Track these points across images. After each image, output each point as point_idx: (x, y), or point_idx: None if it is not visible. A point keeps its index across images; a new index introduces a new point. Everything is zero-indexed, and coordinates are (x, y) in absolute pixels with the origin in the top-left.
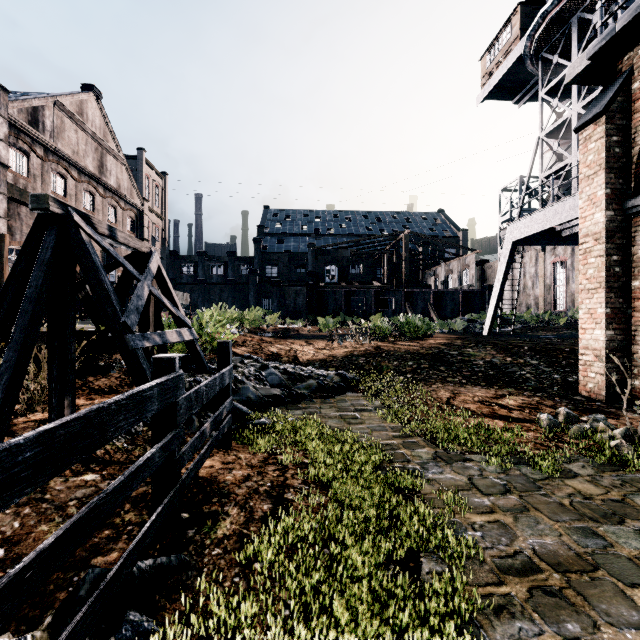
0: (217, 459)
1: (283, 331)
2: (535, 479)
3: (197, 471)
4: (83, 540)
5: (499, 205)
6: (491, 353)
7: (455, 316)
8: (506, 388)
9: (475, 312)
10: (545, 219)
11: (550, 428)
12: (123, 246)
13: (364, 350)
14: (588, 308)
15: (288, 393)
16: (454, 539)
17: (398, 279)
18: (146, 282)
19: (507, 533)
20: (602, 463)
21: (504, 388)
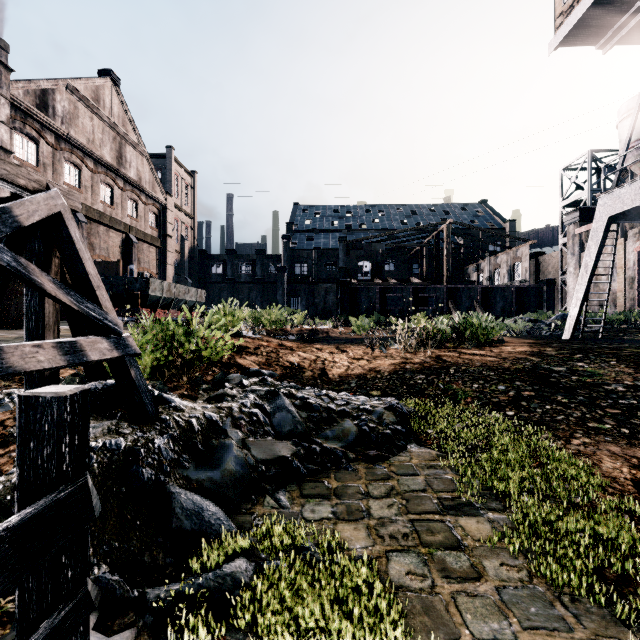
0: None
1: (310, 333)
2: None
3: None
4: None
5: (561, 187)
6: (625, 371)
7: (506, 315)
8: None
9: (530, 311)
10: None
11: None
12: None
13: (420, 362)
14: None
15: (306, 450)
16: None
17: (438, 275)
18: None
19: None
20: None
21: None
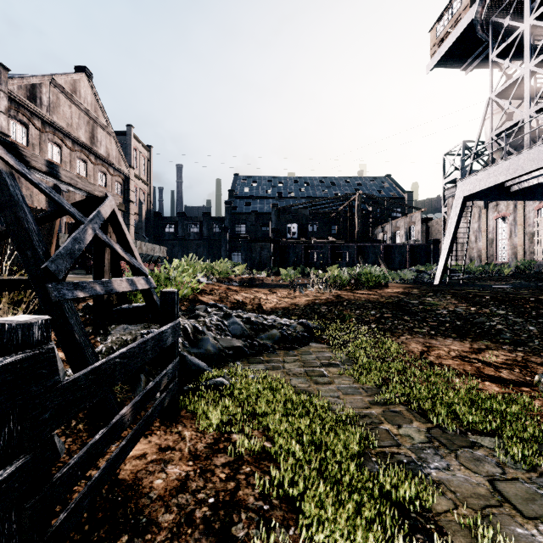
0: (154, 441)
1: (249, 280)
2: None
3: (99, 490)
4: None
5: (443, 168)
6: (453, 302)
7: (403, 267)
8: (481, 341)
9: (421, 264)
10: (497, 174)
11: None
12: (71, 187)
13: (325, 299)
14: None
15: (250, 344)
16: None
17: (351, 235)
18: (91, 225)
19: None
20: None
21: (478, 341)
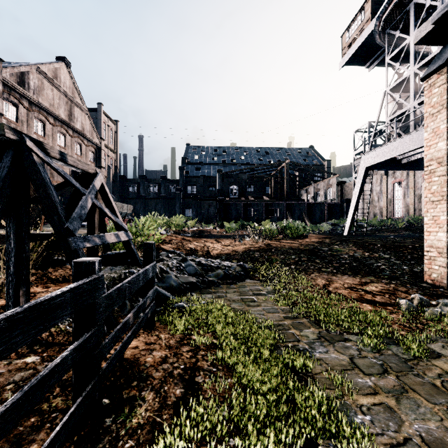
0: (142, 339)
1: (199, 232)
2: (406, 359)
3: (119, 358)
4: None
5: (353, 142)
6: (353, 249)
7: (322, 221)
8: (368, 277)
9: (336, 218)
10: (390, 150)
11: (408, 311)
12: (73, 168)
13: (258, 247)
14: (432, 216)
15: (202, 280)
16: (349, 428)
17: (281, 195)
18: (90, 195)
19: (393, 417)
20: None
21: (366, 277)
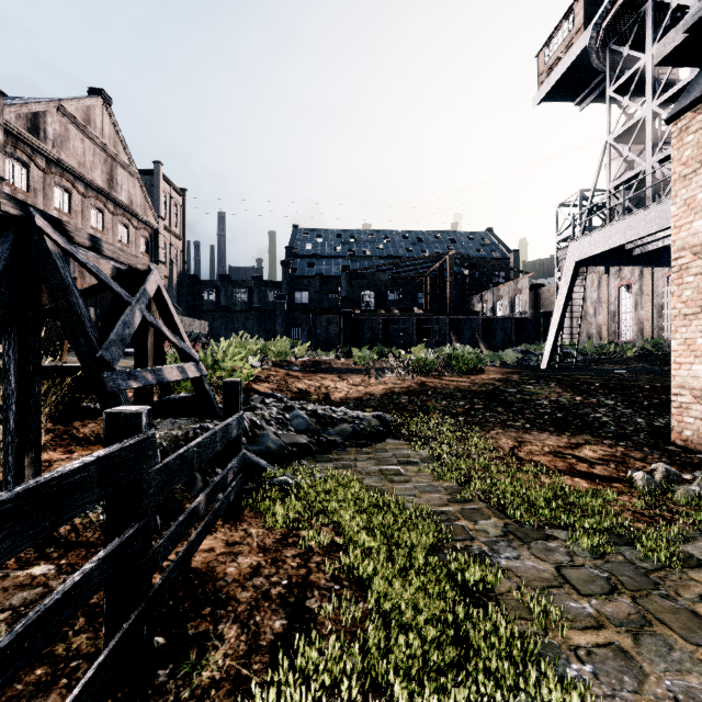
0: (220, 537)
1: (313, 364)
2: (647, 569)
3: (182, 568)
4: None
5: (556, 222)
6: (556, 391)
7: (506, 347)
8: (580, 435)
9: (529, 342)
10: (615, 235)
11: (648, 490)
12: (112, 262)
13: (406, 387)
14: (684, 338)
15: (317, 440)
16: (558, 687)
17: (442, 306)
18: (138, 306)
19: (630, 667)
20: None
21: (578, 435)
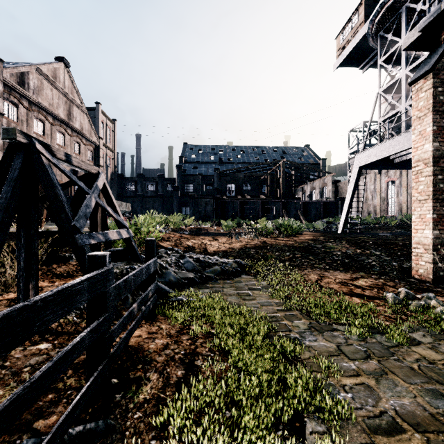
0: (144, 329)
1: (196, 230)
2: (388, 346)
3: (126, 343)
4: (3, 432)
5: (348, 141)
6: (345, 246)
7: (317, 219)
8: (358, 272)
9: (331, 216)
10: (383, 150)
11: (394, 304)
12: (77, 168)
13: (254, 244)
14: (419, 214)
15: (199, 276)
16: (331, 402)
17: (277, 193)
18: (93, 195)
19: (372, 394)
20: (438, 332)
21: (357, 272)
